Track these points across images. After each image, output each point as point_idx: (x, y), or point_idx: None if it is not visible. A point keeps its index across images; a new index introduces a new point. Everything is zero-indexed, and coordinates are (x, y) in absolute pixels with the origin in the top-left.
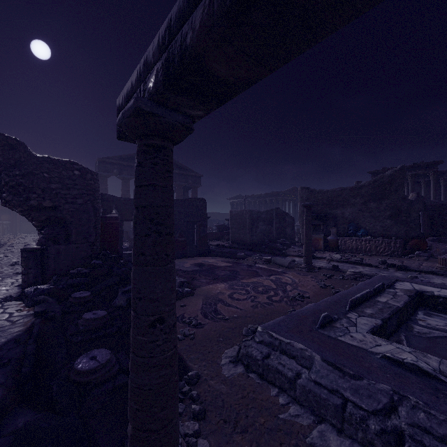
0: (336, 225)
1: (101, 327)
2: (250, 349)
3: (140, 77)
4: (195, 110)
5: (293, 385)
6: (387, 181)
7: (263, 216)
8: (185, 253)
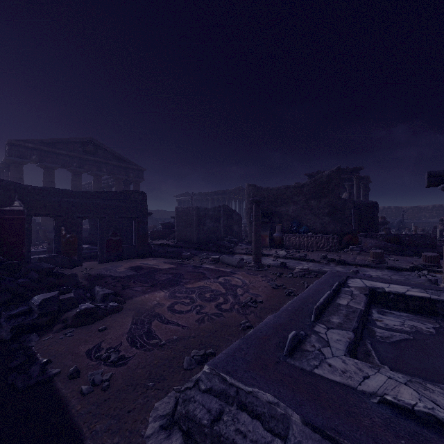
0: (281, 222)
1: None
2: (192, 406)
3: None
4: None
5: None
6: (325, 180)
7: (211, 213)
8: (120, 255)
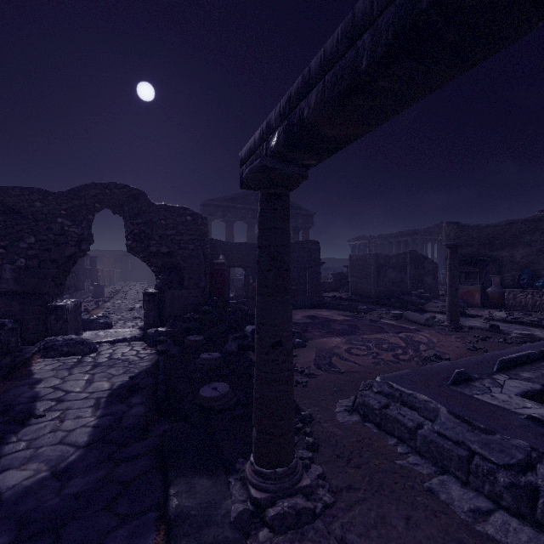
0: (500, 272)
1: (216, 368)
2: (367, 398)
3: (263, 137)
4: (310, 161)
5: (413, 436)
6: None
7: (393, 261)
8: (295, 304)
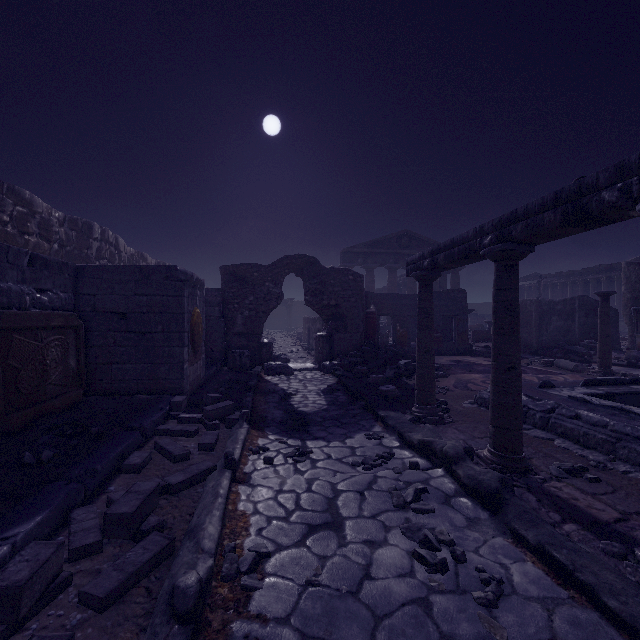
0: None
1: (382, 384)
2: (482, 394)
3: (420, 259)
4: (442, 270)
5: None
6: None
7: (558, 307)
8: (441, 351)
